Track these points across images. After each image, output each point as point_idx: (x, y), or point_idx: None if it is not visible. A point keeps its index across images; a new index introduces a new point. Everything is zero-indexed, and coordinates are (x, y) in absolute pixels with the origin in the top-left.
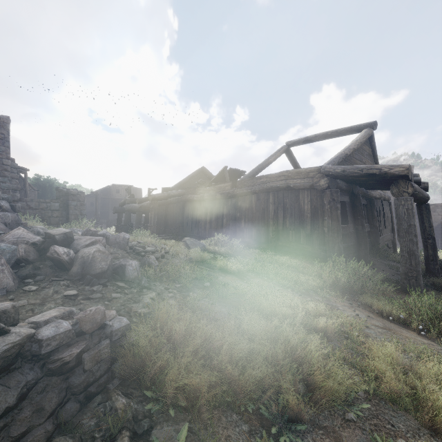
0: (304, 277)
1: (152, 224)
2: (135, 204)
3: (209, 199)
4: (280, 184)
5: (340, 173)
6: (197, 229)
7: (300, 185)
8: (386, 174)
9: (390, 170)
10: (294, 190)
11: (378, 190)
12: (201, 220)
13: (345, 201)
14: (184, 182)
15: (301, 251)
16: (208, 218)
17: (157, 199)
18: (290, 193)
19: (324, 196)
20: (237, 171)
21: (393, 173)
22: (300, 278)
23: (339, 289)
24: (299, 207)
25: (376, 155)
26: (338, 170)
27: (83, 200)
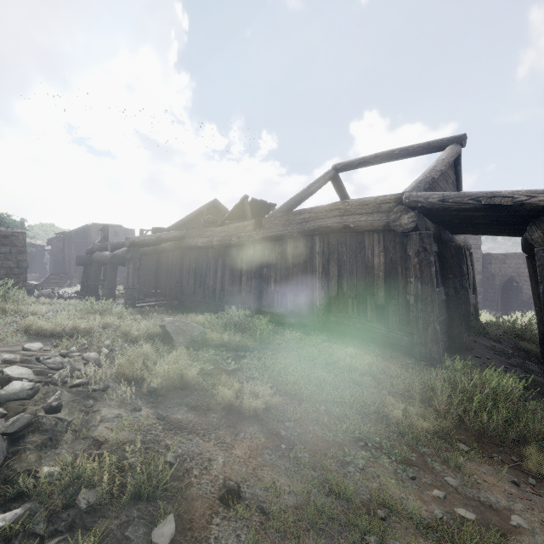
0: (397, 404)
1: (131, 284)
2: (106, 252)
3: (221, 245)
4: (333, 222)
5: (438, 203)
6: (203, 291)
7: (366, 224)
8: (522, 205)
9: (530, 199)
10: (356, 232)
11: (461, 236)
12: (208, 277)
13: (435, 251)
14: (187, 221)
15: (368, 333)
16: (218, 275)
17: (139, 245)
18: (349, 237)
19: (408, 243)
20: (264, 204)
21: (536, 204)
22: (392, 411)
23: (472, 433)
24: (364, 260)
25: (461, 186)
26: (434, 199)
27: (23, 245)
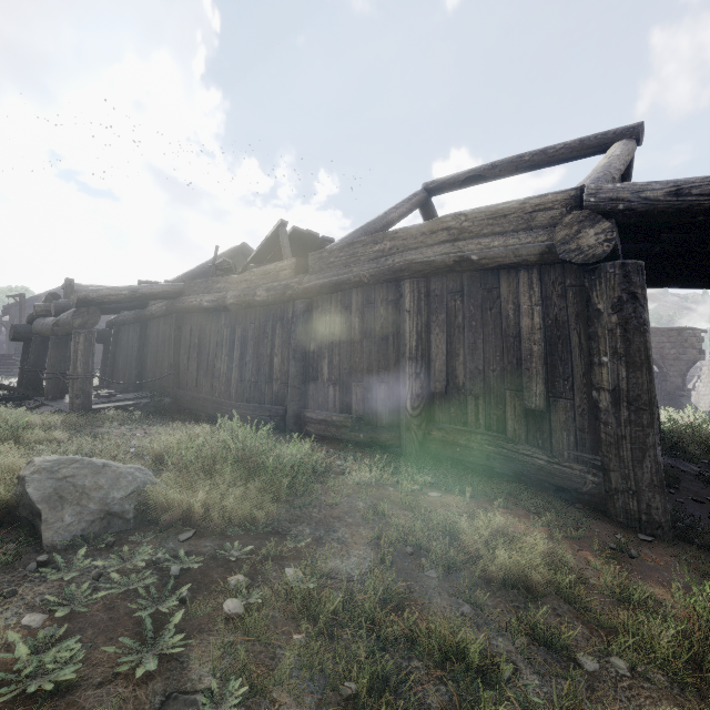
0: None
1: (81, 371)
2: (50, 318)
3: (239, 304)
4: (437, 253)
5: (665, 199)
6: (210, 382)
7: (503, 253)
8: None
9: None
10: (482, 270)
11: None
12: (219, 359)
13: None
14: (198, 273)
15: (509, 465)
16: (235, 354)
17: (98, 304)
18: (468, 279)
19: (595, 285)
20: (313, 238)
21: None
22: None
23: None
24: (499, 323)
25: None
26: (655, 191)
27: None
